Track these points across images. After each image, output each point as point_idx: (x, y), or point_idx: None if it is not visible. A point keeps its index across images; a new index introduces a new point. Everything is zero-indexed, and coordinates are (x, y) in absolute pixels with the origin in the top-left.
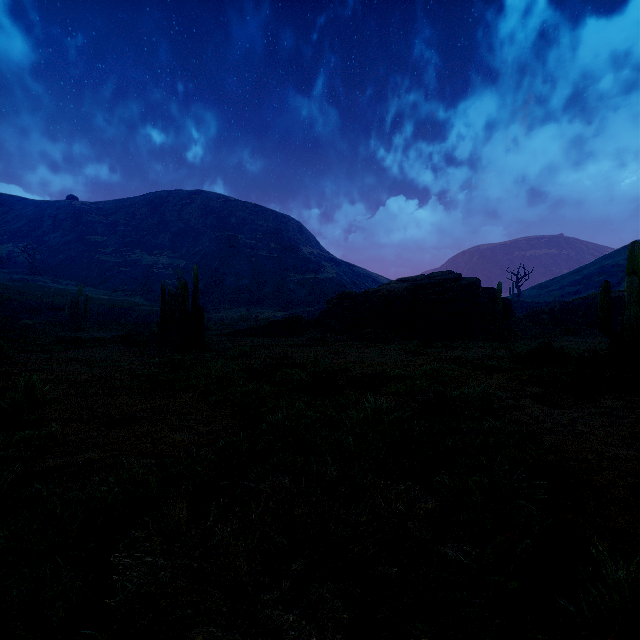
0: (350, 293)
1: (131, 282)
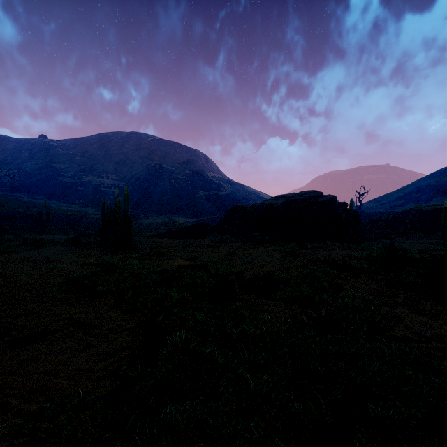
0: (242, 206)
1: (85, 197)
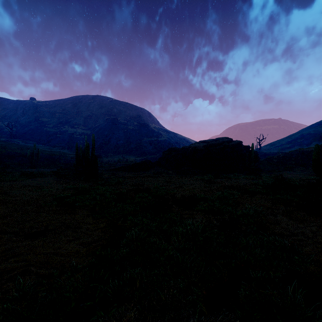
0: (175, 148)
1: (62, 142)
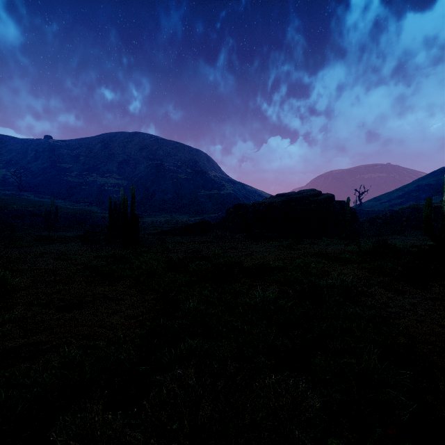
0: (243, 204)
1: (89, 196)
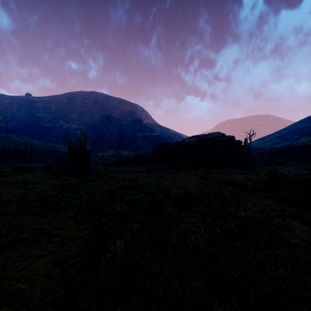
0: (168, 143)
1: (57, 137)
